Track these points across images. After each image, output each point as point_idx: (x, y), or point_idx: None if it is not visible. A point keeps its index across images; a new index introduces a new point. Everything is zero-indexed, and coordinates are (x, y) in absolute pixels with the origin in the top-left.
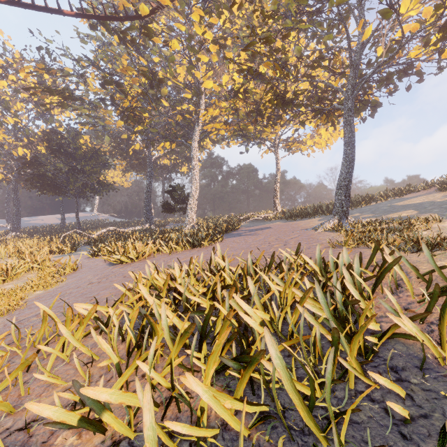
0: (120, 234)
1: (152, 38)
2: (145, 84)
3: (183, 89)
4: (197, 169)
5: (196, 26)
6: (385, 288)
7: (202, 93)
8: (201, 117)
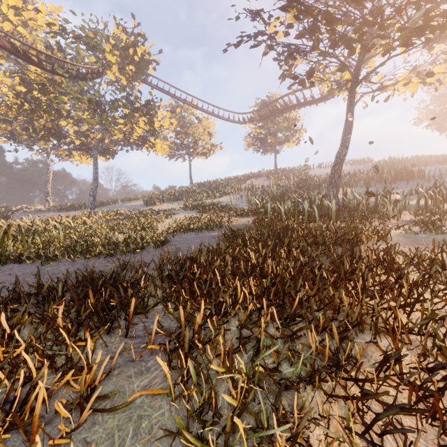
0: None
1: None
2: None
3: None
4: None
5: None
6: (85, 217)
7: None
8: None
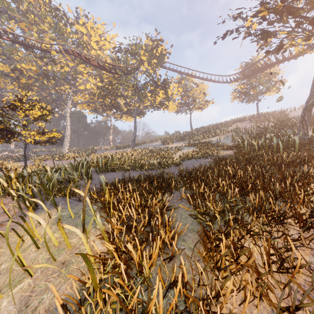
0: (12, 157)
1: (56, 64)
2: (38, 74)
3: (65, 83)
4: (69, 123)
5: (80, 67)
6: None
7: (73, 85)
8: (71, 96)
